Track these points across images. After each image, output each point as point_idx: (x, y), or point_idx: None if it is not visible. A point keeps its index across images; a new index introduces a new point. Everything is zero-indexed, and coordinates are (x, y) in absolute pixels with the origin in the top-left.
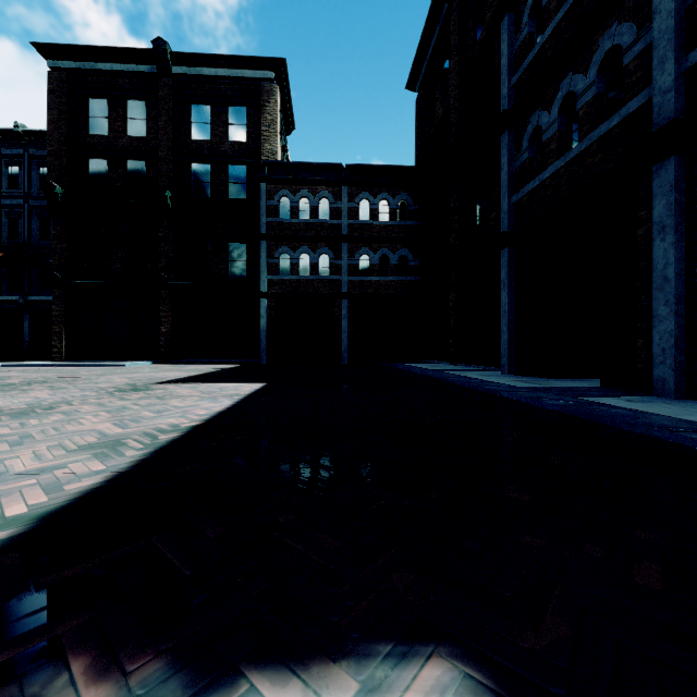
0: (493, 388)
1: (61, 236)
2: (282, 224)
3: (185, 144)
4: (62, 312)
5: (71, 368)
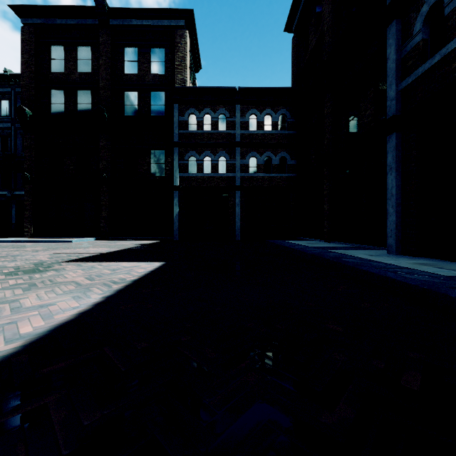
0: (420, 278)
1: (30, 147)
2: (190, 135)
3: (119, 77)
4: (31, 201)
5: (29, 244)
